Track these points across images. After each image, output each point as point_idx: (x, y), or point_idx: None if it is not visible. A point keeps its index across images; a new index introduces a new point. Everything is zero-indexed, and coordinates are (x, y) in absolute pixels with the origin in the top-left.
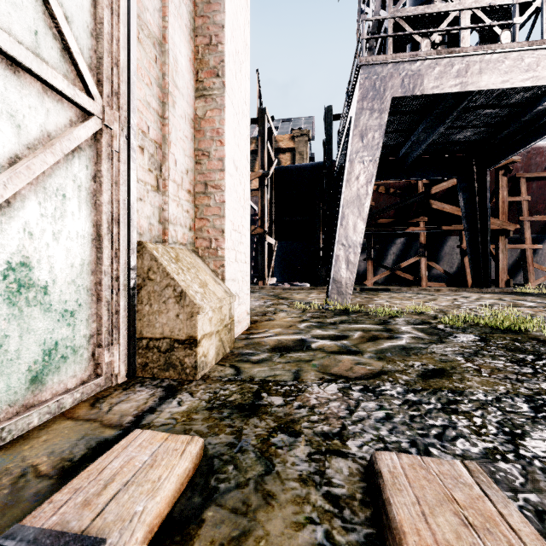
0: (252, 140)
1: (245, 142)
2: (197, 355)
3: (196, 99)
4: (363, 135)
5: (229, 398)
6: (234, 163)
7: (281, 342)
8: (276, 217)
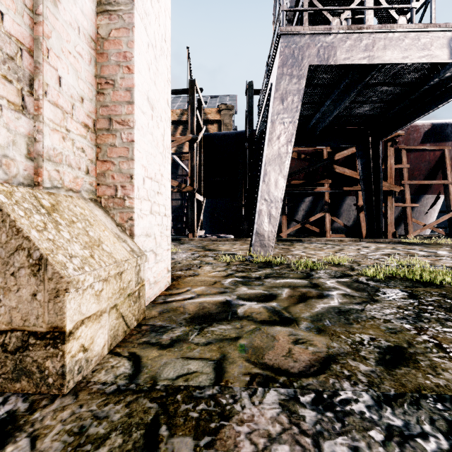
0: (185, 111)
1: (164, 83)
2: (65, 355)
3: (98, 15)
4: (283, 98)
5: (98, 450)
6: (148, 100)
7: (203, 307)
8: (205, 178)
